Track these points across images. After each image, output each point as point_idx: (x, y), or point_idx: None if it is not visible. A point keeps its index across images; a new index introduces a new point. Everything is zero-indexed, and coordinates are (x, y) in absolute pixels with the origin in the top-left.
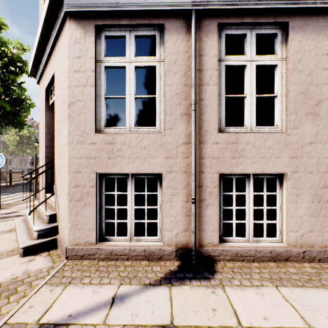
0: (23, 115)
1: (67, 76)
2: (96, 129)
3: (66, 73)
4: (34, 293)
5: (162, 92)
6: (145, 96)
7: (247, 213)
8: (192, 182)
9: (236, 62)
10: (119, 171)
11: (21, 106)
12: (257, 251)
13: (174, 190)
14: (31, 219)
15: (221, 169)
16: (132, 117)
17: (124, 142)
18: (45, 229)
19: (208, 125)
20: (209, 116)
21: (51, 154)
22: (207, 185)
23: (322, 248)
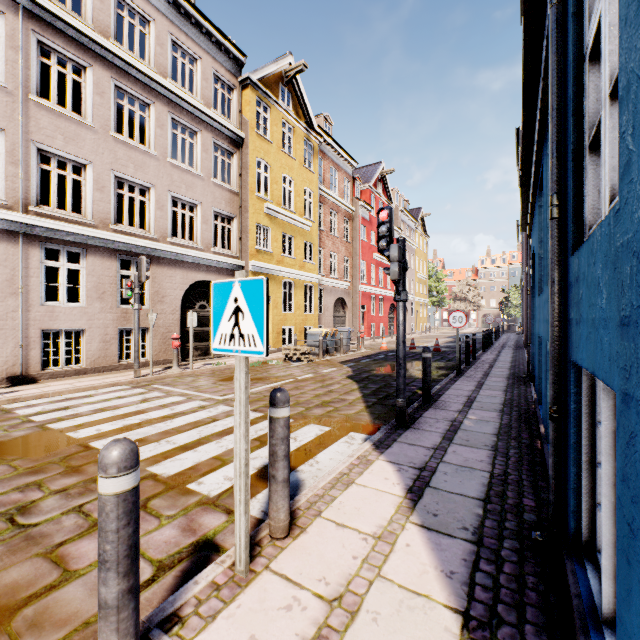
0: None
1: None
2: None
3: None
4: None
5: None
6: None
7: (62, 352)
8: (21, 335)
9: (53, 265)
10: None
11: None
12: (67, 371)
13: (6, 341)
14: None
15: (43, 327)
16: None
17: None
18: None
19: (33, 301)
20: (34, 296)
21: None
22: (32, 336)
23: (106, 365)
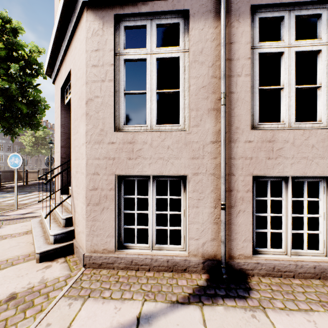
0: (39, 117)
1: (84, 71)
2: (114, 128)
3: (84, 68)
4: (51, 307)
5: (186, 86)
6: (168, 91)
7: (284, 222)
8: (221, 186)
9: (271, 49)
10: (140, 173)
11: (36, 107)
12: (298, 266)
13: (200, 195)
14: (47, 221)
15: (255, 171)
16: (153, 114)
17: (145, 141)
18: (61, 234)
19: (240, 121)
20: (241, 111)
21: (66, 154)
22: (239, 189)
23: None
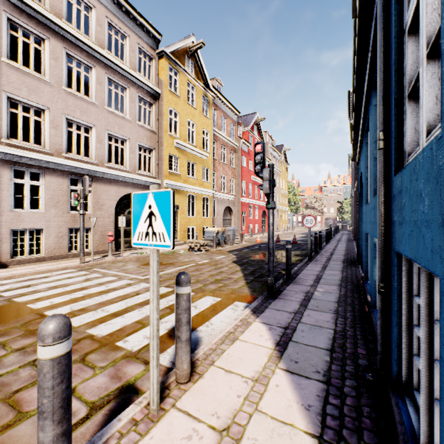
0: None
1: None
2: None
3: None
4: None
5: None
6: None
7: (26, 245)
8: None
9: (20, 182)
10: None
11: None
12: (30, 259)
13: None
14: None
15: (12, 227)
16: None
17: None
18: None
19: (5, 208)
20: (5, 204)
21: None
22: (4, 234)
23: (59, 254)
